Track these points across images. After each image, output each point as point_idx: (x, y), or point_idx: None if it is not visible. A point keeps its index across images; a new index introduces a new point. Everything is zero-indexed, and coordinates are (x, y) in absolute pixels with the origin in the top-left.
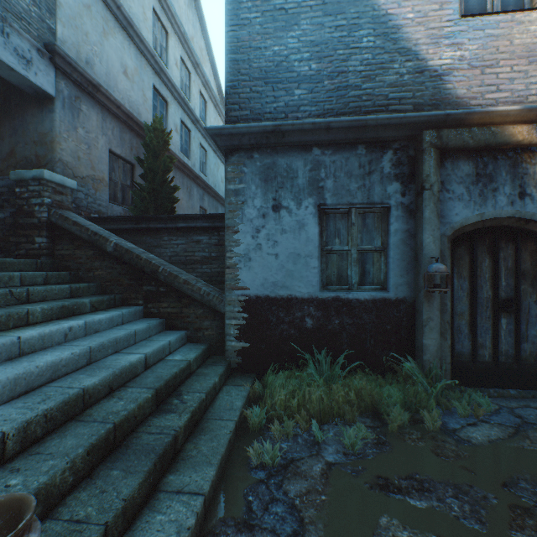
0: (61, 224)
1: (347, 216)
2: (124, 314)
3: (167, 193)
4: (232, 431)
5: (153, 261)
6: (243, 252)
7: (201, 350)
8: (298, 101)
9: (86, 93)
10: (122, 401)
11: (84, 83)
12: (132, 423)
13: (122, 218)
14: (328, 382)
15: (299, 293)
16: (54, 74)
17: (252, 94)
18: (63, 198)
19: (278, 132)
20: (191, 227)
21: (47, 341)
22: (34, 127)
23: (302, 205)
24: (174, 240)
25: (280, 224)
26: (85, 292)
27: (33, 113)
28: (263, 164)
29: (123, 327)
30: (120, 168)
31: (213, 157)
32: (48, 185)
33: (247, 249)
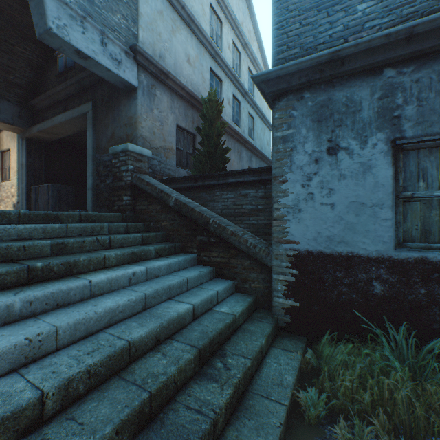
0: (139, 185)
1: (439, 150)
2: (180, 261)
3: (220, 155)
4: (282, 423)
5: (204, 213)
6: (292, 203)
7: (247, 303)
8: (361, 17)
9: (159, 81)
10: (164, 359)
11: (157, 73)
12: (172, 389)
13: (184, 178)
14: (414, 374)
15: (364, 250)
16: (137, 69)
17: (301, 28)
18: (141, 165)
19: (335, 61)
20: (239, 182)
21: (114, 284)
22: (125, 113)
23: (367, 143)
24: (225, 195)
25: (337, 169)
26: (153, 240)
27: (125, 103)
28: (315, 102)
29: (178, 274)
30: (184, 139)
31: (259, 123)
32: (131, 155)
33: (297, 199)
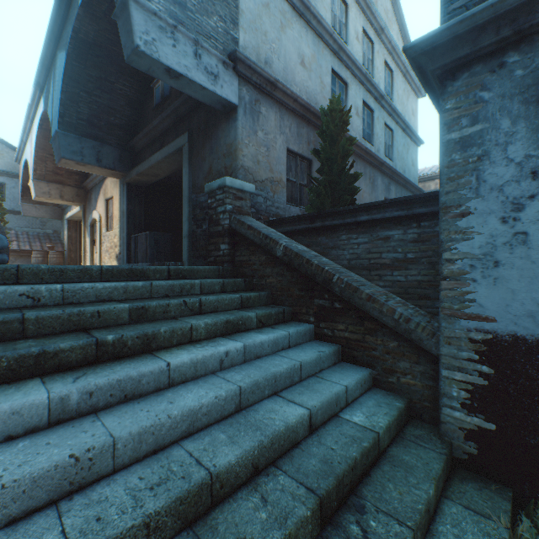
0: (238, 229)
1: None
2: (291, 334)
3: (345, 183)
4: None
5: (325, 267)
6: (479, 251)
7: (396, 411)
8: None
9: (265, 94)
10: (263, 510)
11: (262, 84)
12: None
13: (296, 218)
14: None
15: None
16: (237, 82)
17: None
18: (242, 203)
19: None
20: (376, 220)
21: (199, 368)
22: (223, 141)
23: None
24: (354, 238)
25: None
26: (255, 302)
27: (223, 128)
28: (530, 68)
29: (288, 354)
30: (297, 166)
31: (401, 137)
32: (229, 192)
33: (490, 244)
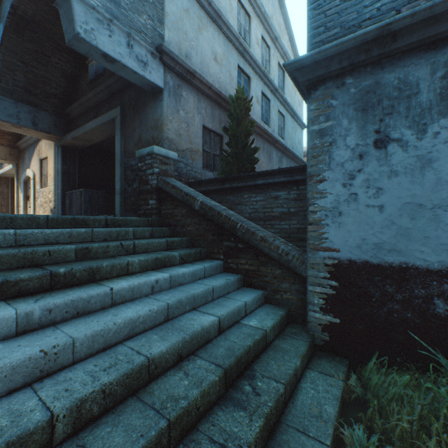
0: (164, 188)
1: None
2: (206, 268)
3: (248, 155)
4: None
5: (231, 217)
6: (330, 205)
7: (279, 316)
8: None
9: (185, 81)
10: (186, 379)
11: (183, 73)
12: (193, 415)
13: (211, 181)
14: None
15: (422, 261)
16: (163, 70)
17: (342, 5)
18: (167, 167)
19: (384, 37)
20: (269, 184)
21: (136, 292)
22: (151, 116)
23: (427, 131)
24: (253, 197)
25: (387, 164)
26: (178, 245)
27: (151, 106)
28: (358, 88)
29: (203, 282)
30: (211, 140)
31: (290, 121)
32: (156, 158)
33: (336, 201)
